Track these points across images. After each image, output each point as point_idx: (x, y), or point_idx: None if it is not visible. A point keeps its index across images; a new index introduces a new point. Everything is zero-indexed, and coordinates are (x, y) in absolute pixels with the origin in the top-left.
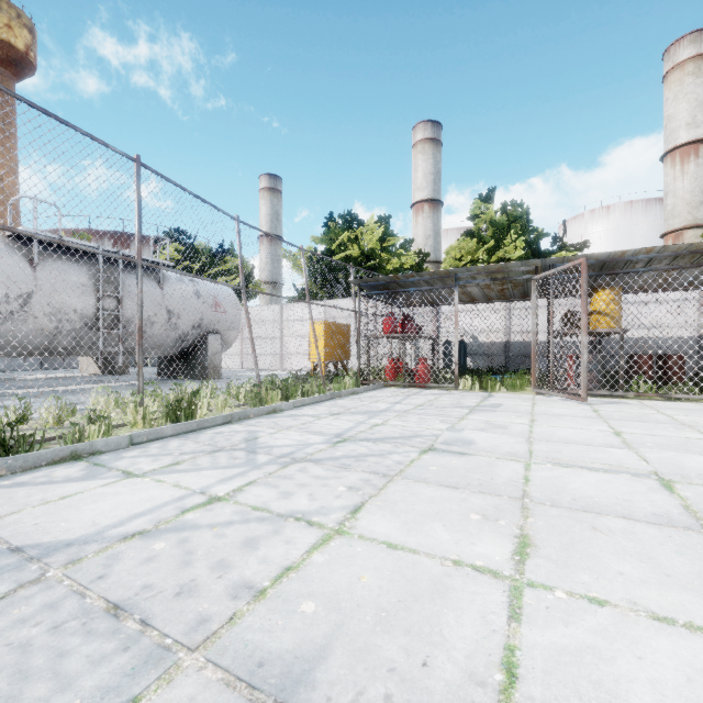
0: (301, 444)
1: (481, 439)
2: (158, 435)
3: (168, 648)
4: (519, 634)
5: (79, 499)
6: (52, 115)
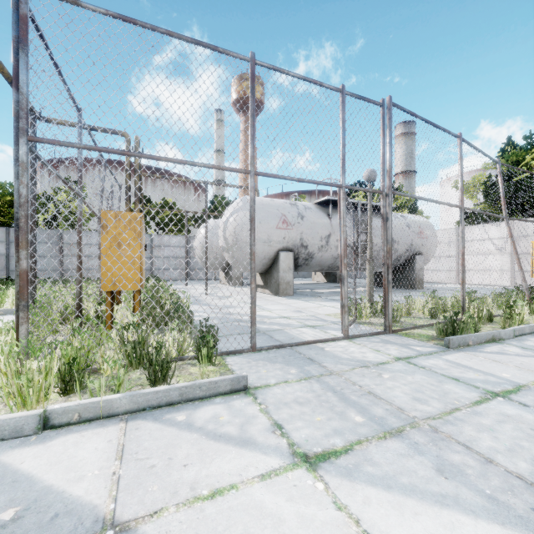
0: None
1: None
2: (522, 332)
3: None
4: None
5: None
6: (432, 124)
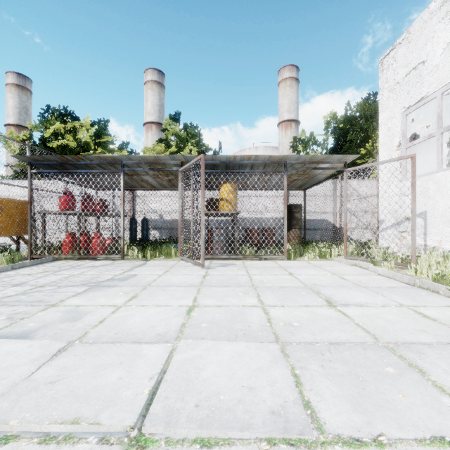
0: None
1: None
2: None
3: None
4: None
5: None
6: None
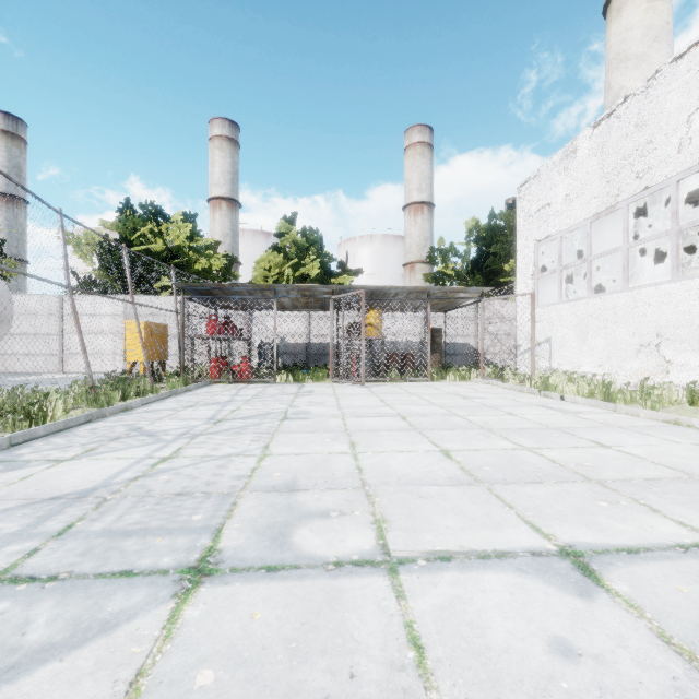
0: (187, 426)
1: (314, 410)
2: (32, 436)
3: (229, 494)
4: (360, 463)
5: (43, 476)
6: None
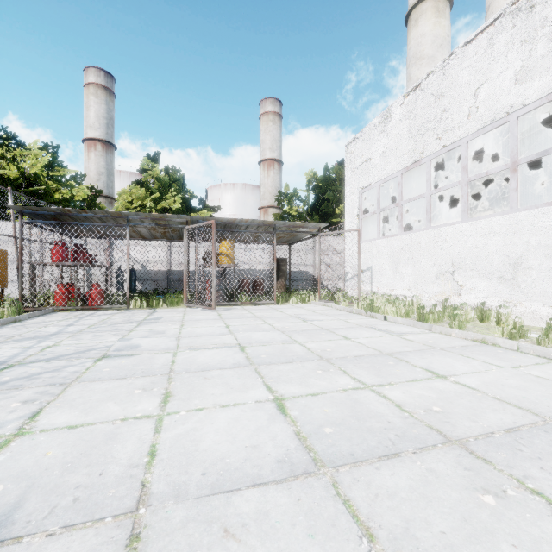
0: None
1: (146, 343)
2: None
3: None
4: (159, 438)
5: None
6: None
